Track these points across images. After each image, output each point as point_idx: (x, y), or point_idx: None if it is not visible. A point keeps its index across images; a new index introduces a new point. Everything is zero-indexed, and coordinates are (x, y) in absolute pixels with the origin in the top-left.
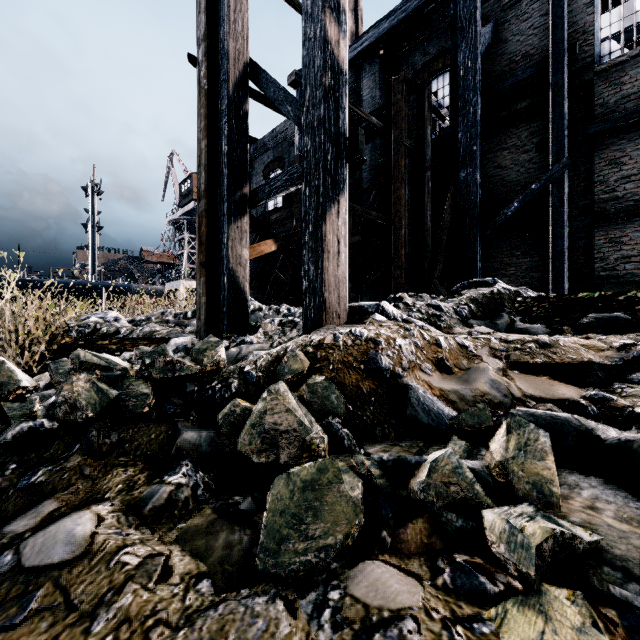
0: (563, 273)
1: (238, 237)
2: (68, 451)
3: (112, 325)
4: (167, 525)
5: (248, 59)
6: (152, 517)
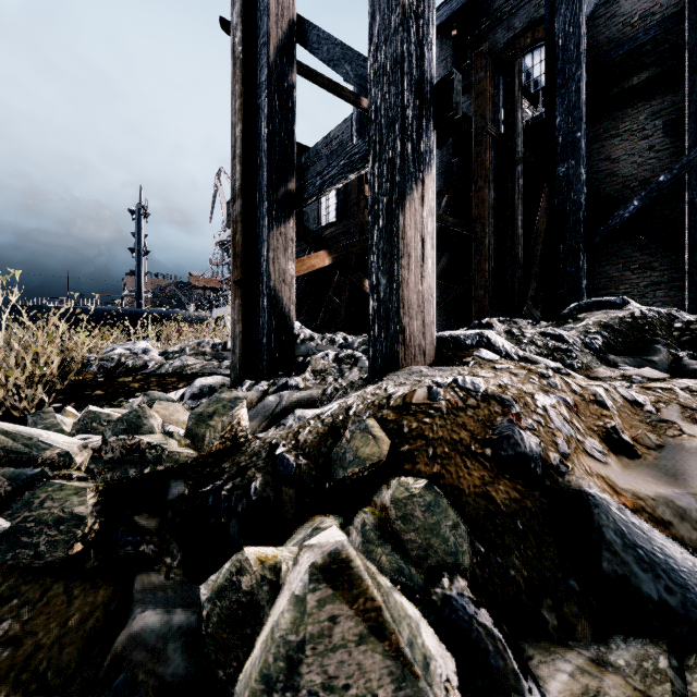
0: None
1: (281, 246)
2: None
3: (139, 358)
4: None
5: (294, 16)
6: None
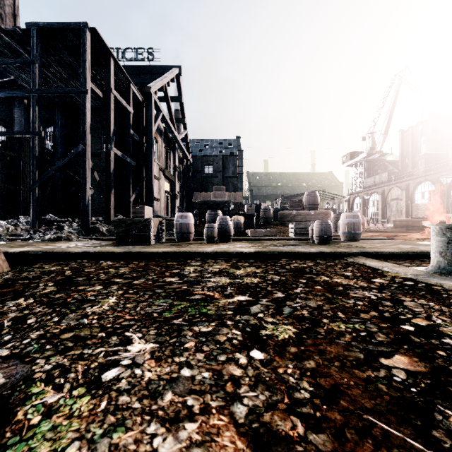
0: None
1: None
2: None
3: None
4: None
5: None
6: None
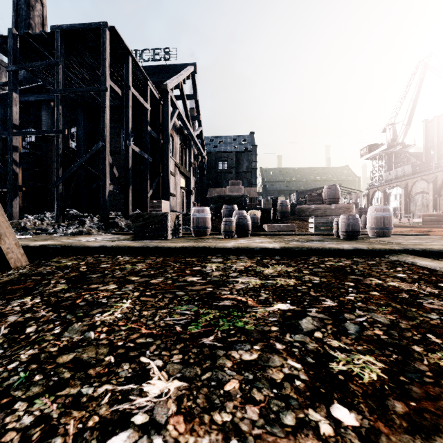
0: None
1: None
2: None
3: None
4: None
5: None
6: None
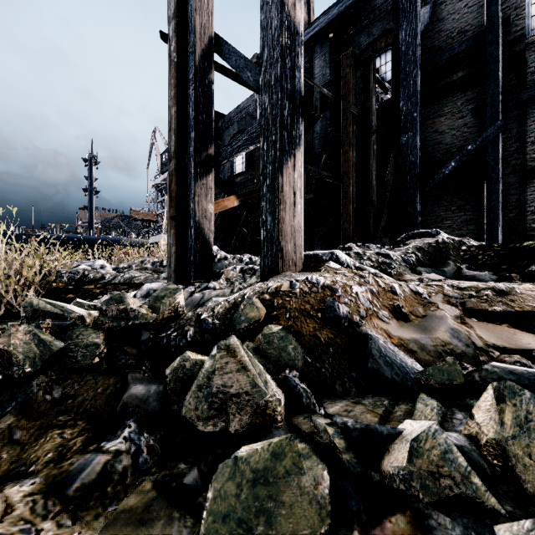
0: (497, 225)
1: (204, 193)
2: (2, 410)
3: (98, 272)
4: (94, 510)
5: (213, 33)
6: (77, 500)
